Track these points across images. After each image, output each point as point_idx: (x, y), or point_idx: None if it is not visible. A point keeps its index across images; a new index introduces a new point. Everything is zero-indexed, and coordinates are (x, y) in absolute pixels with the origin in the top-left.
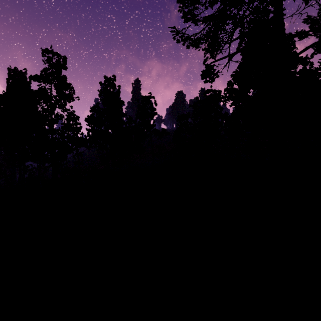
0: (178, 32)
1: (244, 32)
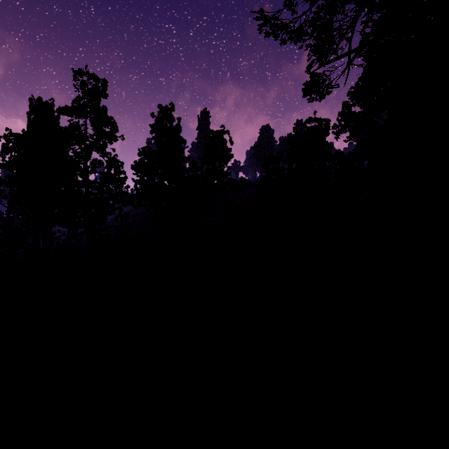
0: (267, 20)
1: (373, 19)
